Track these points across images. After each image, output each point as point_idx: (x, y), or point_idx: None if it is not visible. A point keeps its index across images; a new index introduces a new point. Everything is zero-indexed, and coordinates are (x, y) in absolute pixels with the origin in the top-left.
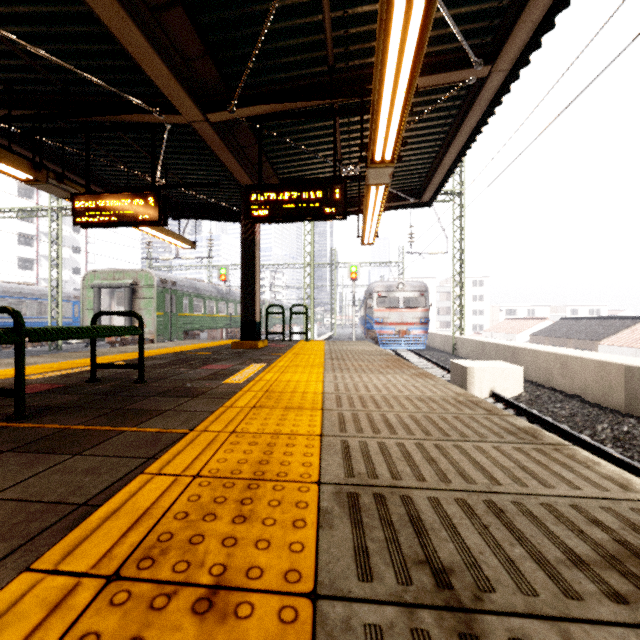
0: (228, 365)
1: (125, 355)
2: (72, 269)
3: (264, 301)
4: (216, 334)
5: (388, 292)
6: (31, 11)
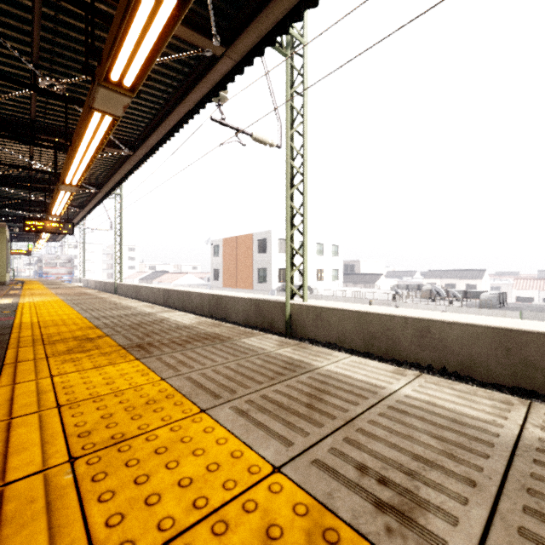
0: None
1: None
2: None
3: None
4: None
5: (51, 260)
6: None
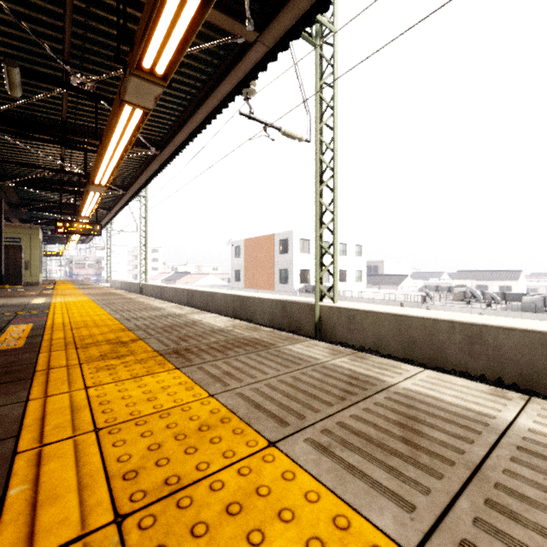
0: None
1: None
2: None
3: None
4: None
5: (80, 261)
6: None
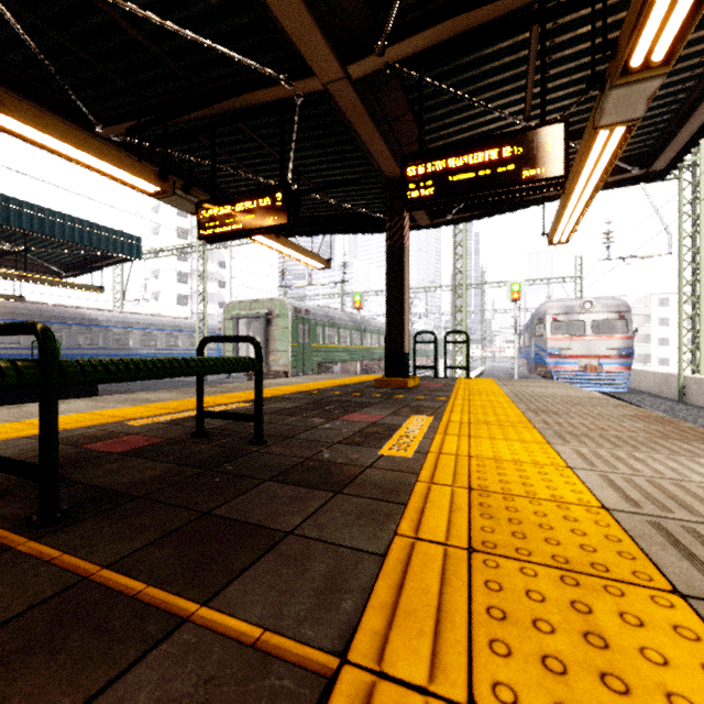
0: (377, 415)
1: (252, 393)
2: (219, 303)
3: None
4: (350, 367)
5: (568, 314)
6: None
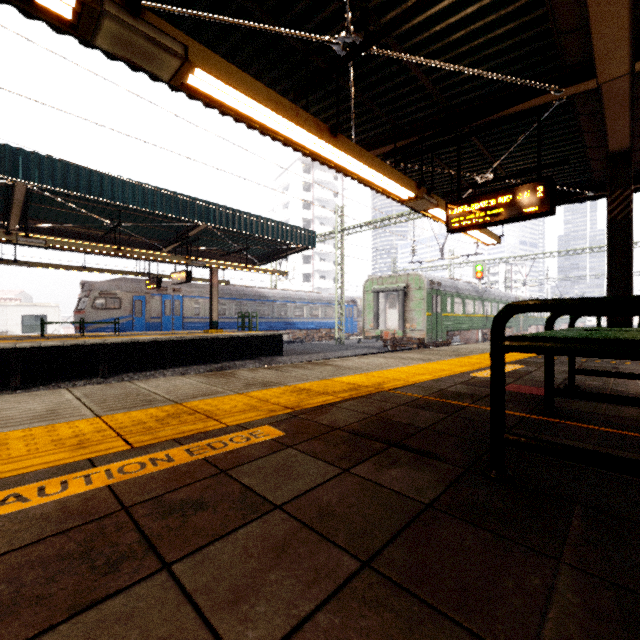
0: None
1: (487, 356)
2: (333, 279)
3: (518, 298)
4: (470, 335)
5: None
6: (463, 34)
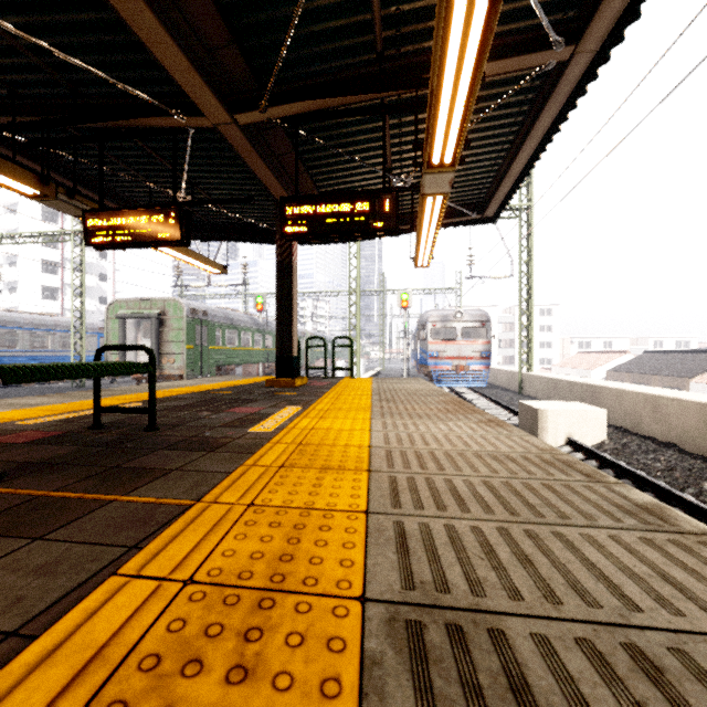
0: (258, 408)
1: (144, 394)
2: (99, 299)
3: (305, 333)
4: (252, 369)
5: (444, 322)
6: None
